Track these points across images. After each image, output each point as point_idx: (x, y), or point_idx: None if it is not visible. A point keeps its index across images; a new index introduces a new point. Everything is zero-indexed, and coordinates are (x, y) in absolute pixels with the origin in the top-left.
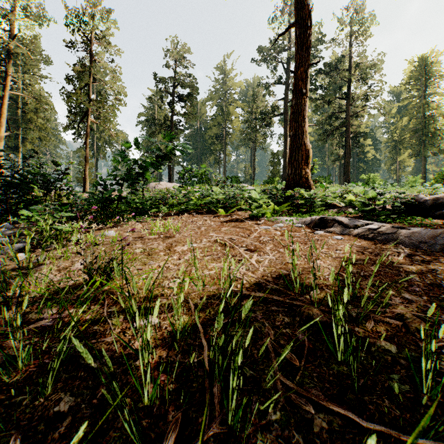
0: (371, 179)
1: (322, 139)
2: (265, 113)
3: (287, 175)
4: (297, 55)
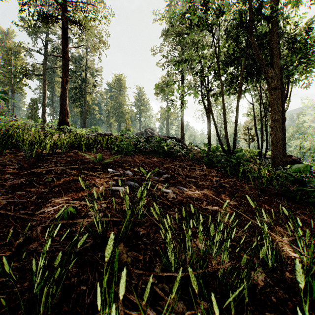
0: (97, 129)
1: (71, 100)
2: (26, 68)
3: (59, 120)
4: (63, 71)
